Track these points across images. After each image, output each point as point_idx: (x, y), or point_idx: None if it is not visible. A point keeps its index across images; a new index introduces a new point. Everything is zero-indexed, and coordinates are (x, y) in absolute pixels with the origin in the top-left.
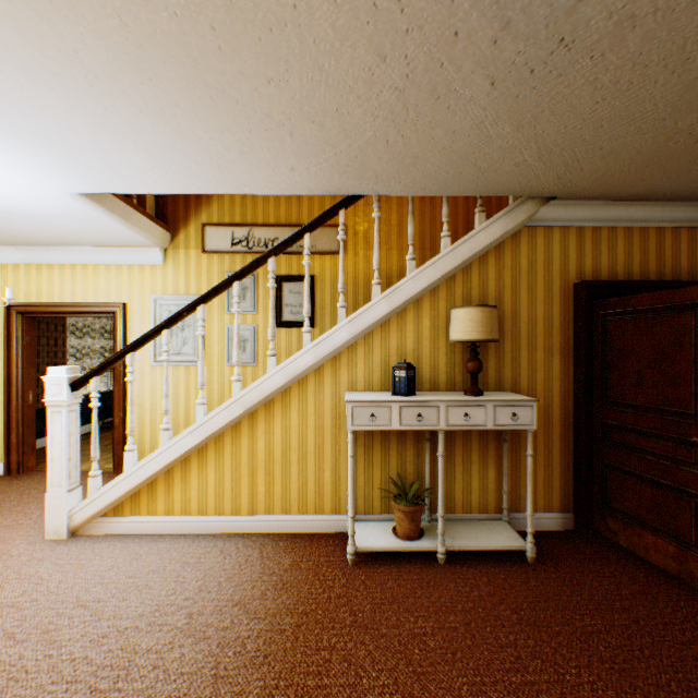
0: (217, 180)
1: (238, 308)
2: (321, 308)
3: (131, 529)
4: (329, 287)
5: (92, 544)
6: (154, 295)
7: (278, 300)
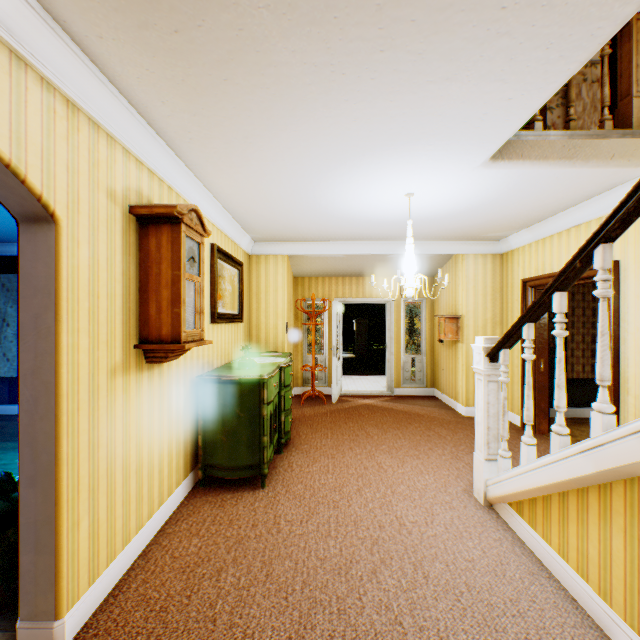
0: (563, 24)
1: None
2: None
3: (526, 539)
4: None
5: (487, 525)
6: None
7: None
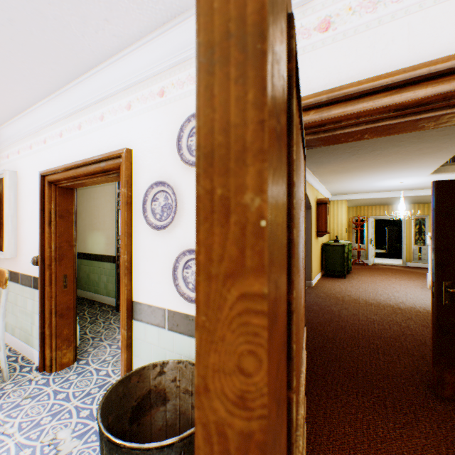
0: (425, 166)
1: None
2: None
3: None
4: None
5: (426, 291)
6: None
7: None
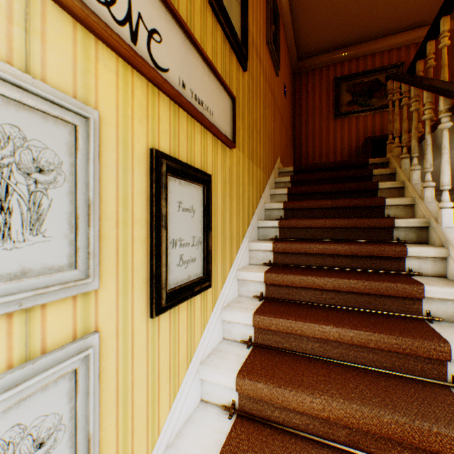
0: None
1: None
2: (213, 243)
3: None
4: (221, 202)
5: None
6: None
7: (165, 229)
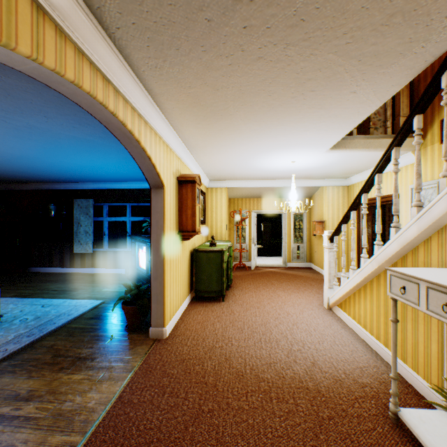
0: (343, 120)
1: (377, 193)
2: None
3: (343, 318)
4: None
5: (327, 314)
6: (410, 185)
7: None
